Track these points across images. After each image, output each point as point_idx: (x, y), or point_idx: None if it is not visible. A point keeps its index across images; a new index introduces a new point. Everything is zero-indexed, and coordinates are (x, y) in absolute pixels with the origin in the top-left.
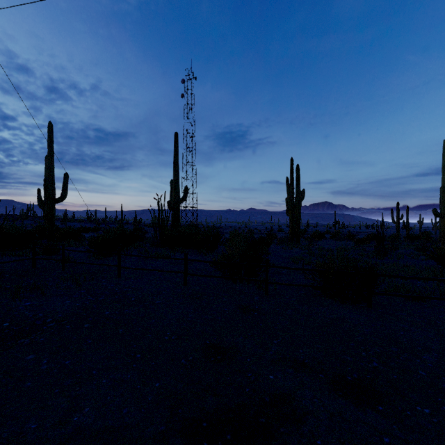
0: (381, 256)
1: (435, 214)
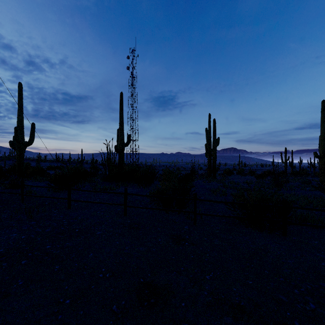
0: (279, 188)
1: (316, 156)
